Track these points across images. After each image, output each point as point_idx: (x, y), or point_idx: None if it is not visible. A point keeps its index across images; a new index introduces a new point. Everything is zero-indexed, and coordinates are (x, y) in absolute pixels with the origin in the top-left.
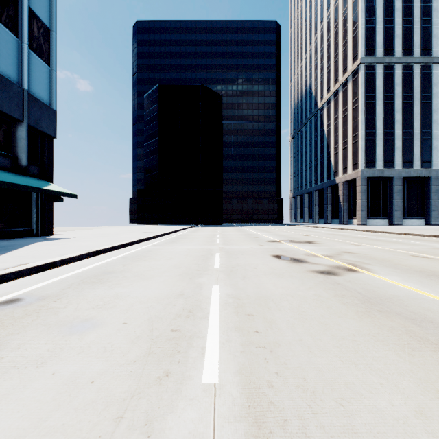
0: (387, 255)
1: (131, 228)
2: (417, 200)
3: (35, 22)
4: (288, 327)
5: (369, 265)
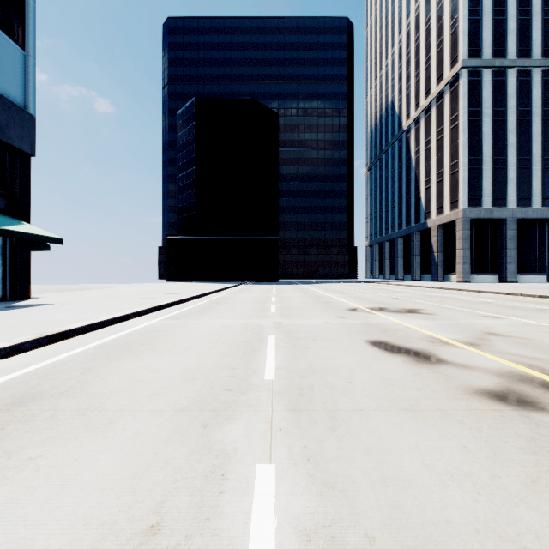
0: None
1: (154, 286)
2: (536, 249)
3: None
4: None
5: None
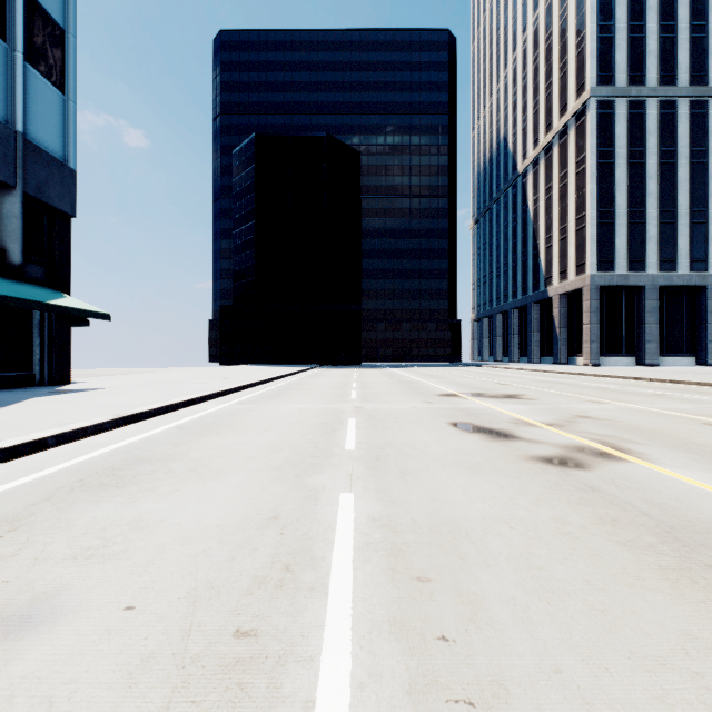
0: (661, 423)
1: (208, 370)
2: (683, 325)
3: (37, 16)
4: (517, 622)
5: (636, 444)
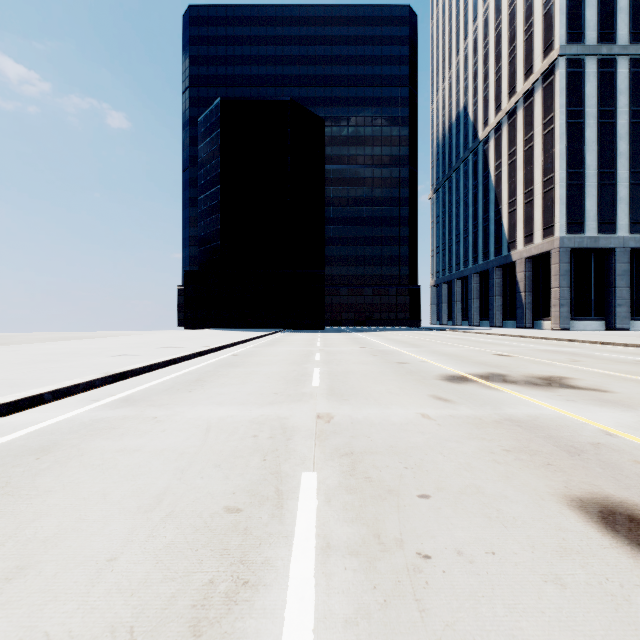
0: None
1: (160, 336)
2: None
3: None
4: None
5: None
